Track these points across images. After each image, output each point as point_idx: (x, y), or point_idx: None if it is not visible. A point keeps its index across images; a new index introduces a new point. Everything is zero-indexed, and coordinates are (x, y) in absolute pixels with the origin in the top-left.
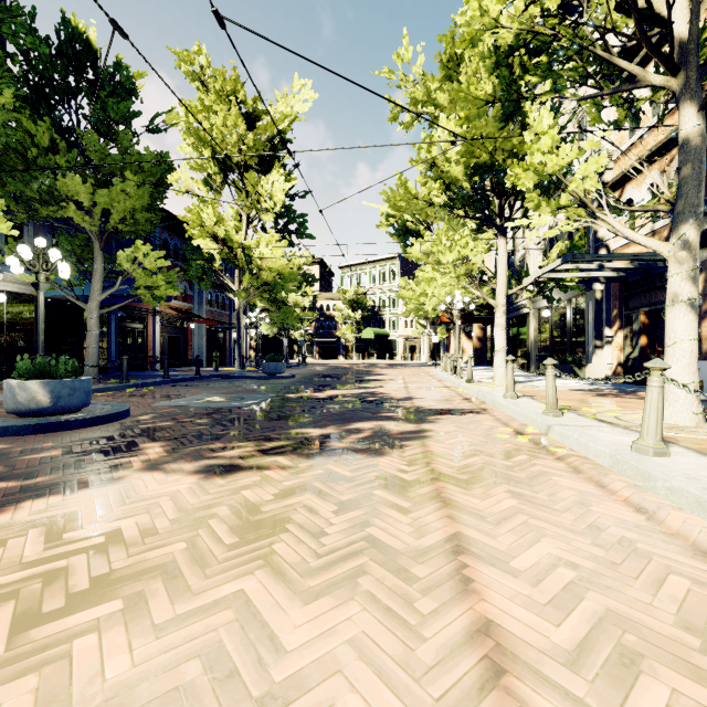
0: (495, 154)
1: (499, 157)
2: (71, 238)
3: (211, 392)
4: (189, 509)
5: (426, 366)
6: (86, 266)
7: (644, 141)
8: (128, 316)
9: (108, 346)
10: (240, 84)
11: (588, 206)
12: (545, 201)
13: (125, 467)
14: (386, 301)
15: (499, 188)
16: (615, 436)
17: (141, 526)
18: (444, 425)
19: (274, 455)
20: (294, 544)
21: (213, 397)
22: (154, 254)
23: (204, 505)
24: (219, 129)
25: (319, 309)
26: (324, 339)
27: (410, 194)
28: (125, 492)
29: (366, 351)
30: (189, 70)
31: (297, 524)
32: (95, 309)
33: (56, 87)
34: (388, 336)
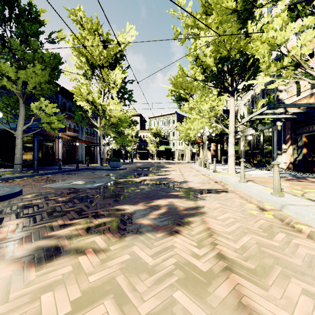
0: (230, 51)
1: (233, 53)
2: (8, 97)
3: (79, 178)
4: None
5: (189, 163)
6: (16, 112)
7: None
8: (45, 139)
9: (33, 153)
10: (99, 26)
11: (301, 65)
12: (273, 63)
13: None
14: (170, 133)
15: (232, 70)
16: None
17: None
18: (211, 202)
19: (95, 234)
20: None
21: (79, 181)
22: (50, 105)
23: None
24: (89, 48)
25: (139, 137)
26: (141, 151)
27: (184, 74)
28: None
29: (161, 156)
30: (75, 18)
31: None
32: (20, 134)
33: None
34: (171, 149)
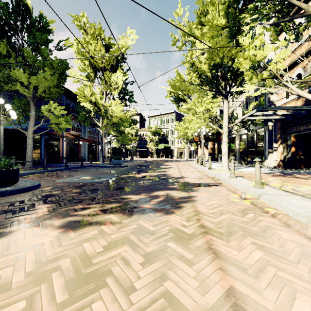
0: (223, 58)
1: (225, 60)
2: (20, 100)
3: (86, 174)
4: (43, 261)
5: (187, 161)
6: (27, 114)
7: (294, 54)
8: (50, 138)
9: (40, 152)
10: (102, 31)
11: (278, 77)
12: (255, 76)
13: (19, 223)
14: (169, 132)
15: (225, 75)
16: (301, 202)
17: (2, 280)
18: (202, 193)
19: (109, 213)
20: (109, 302)
21: (86, 176)
22: (59, 108)
23: (55, 257)
24: (92, 52)
25: (139, 135)
26: (141, 149)
27: (182, 79)
28: (8, 244)
29: (160, 154)
30: (78, 24)
31: (115, 277)
32: (31, 134)
33: (11, 27)
34: (170, 147)
